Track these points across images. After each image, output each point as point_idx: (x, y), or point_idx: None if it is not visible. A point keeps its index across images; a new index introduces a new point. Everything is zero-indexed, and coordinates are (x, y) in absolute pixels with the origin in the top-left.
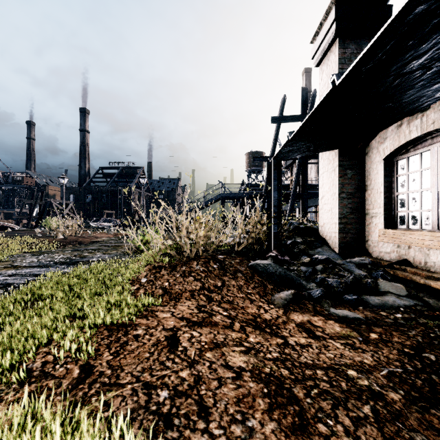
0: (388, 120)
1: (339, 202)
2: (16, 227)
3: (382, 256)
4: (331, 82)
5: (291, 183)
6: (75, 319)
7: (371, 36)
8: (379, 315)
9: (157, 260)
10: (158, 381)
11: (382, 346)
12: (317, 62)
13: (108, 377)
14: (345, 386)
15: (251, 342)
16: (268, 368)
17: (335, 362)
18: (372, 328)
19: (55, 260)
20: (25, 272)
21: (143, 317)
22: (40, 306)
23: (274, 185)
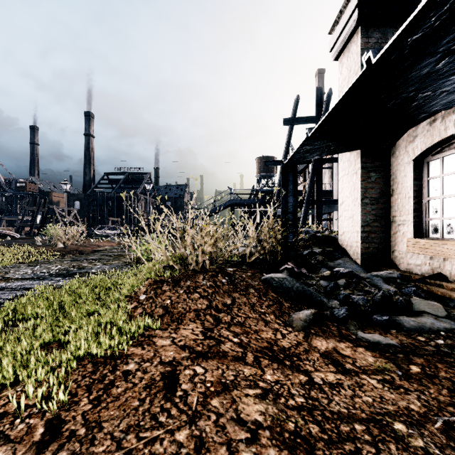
0: (422, 114)
1: (362, 208)
2: (16, 235)
3: (411, 268)
4: (364, 61)
5: (304, 189)
6: (59, 346)
7: (398, 23)
8: (417, 341)
9: (158, 274)
10: (146, 448)
11: (428, 383)
12: (336, 54)
13: (79, 440)
14: (396, 451)
15: (268, 381)
16: (292, 422)
17: (375, 410)
18: (411, 358)
19: (51, 271)
20: (15, 285)
21: (138, 344)
22: (20, 329)
23: (290, 190)
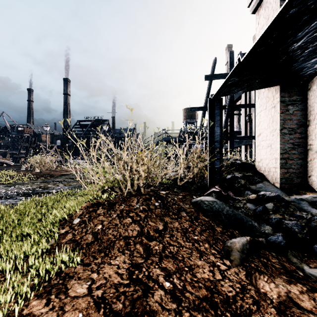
0: None
1: (281, 138)
2: (11, 163)
3: None
4: None
5: None
6: None
7: None
8: None
9: (95, 197)
10: None
11: None
12: (254, 7)
13: None
14: None
15: None
16: None
17: None
18: None
19: (20, 191)
20: None
21: (44, 293)
22: None
23: (216, 121)
